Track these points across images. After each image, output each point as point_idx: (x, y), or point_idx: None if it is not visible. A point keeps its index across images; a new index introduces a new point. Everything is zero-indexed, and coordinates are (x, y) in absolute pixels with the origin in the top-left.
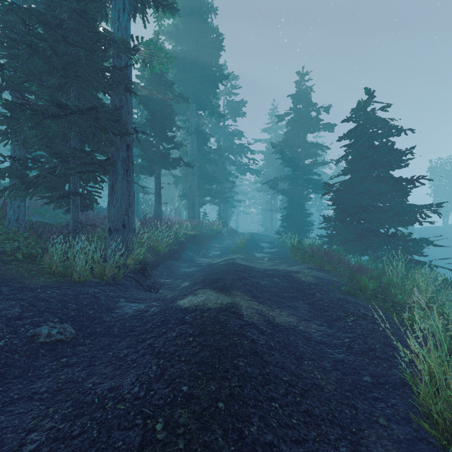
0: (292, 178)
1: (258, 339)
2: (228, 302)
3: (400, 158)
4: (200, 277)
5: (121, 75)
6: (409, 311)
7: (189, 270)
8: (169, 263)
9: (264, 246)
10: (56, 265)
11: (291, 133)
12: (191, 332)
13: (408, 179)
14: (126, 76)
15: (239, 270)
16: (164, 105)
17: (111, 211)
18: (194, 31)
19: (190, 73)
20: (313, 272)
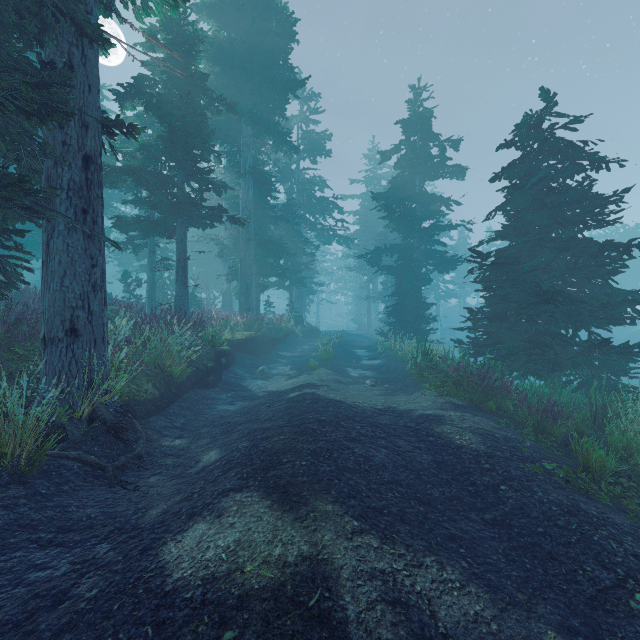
0: (404, 248)
1: None
2: (301, 555)
3: (605, 208)
4: (243, 438)
5: None
6: None
7: (231, 410)
8: (194, 394)
9: (361, 354)
10: None
11: (400, 181)
12: None
13: (621, 245)
14: None
15: (326, 422)
16: (189, 109)
17: (46, 299)
18: (249, 7)
19: (242, 75)
20: (468, 418)
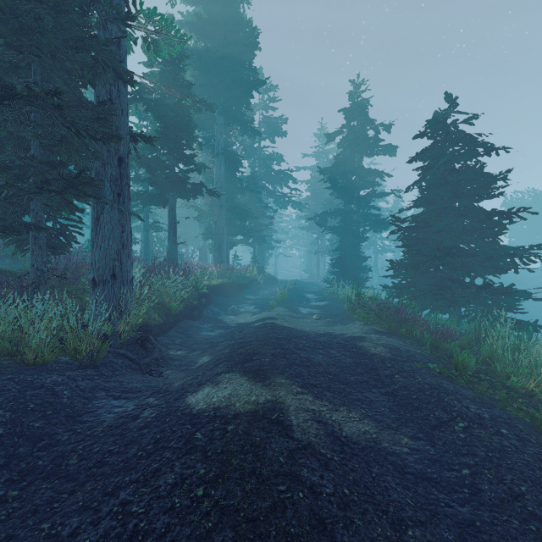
0: (345, 212)
1: (322, 482)
2: (267, 400)
3: (492, 185)
4: (225, 348)
5: (106, 52)
6: (539, 407)
7: (212, 335)
8: (185, 324)
9: (310, 297)
10: (1, 338)
11: (343, 157)
12: (201, 474)
13: (503, 213)
14: (114, 54)
15: (282, 338)
16: (180, 111)
17: (95, 254)
18: (221, 23)
19: (216, 77)
20: (383, 338)
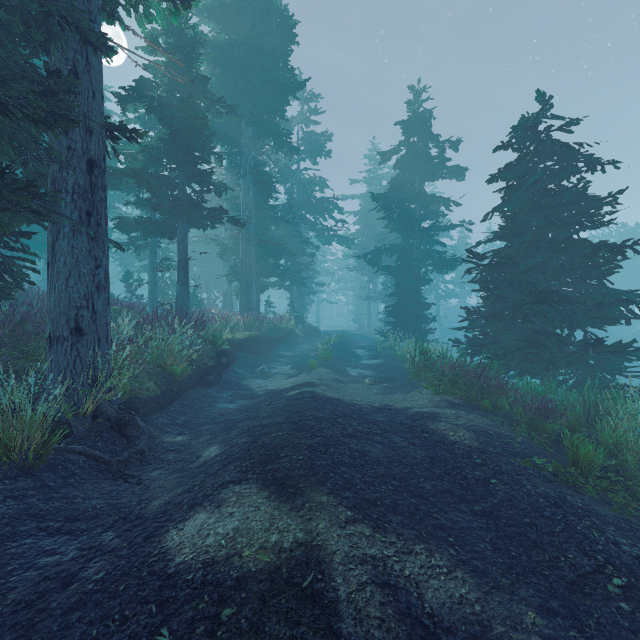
0: (404, 248)
1: None
2: (296, 541)
3: (599, 209)
4: (243, 435)
5: None
6: None
7: (231, 408)
8: (195, 392)
9: (360, 354)
10: None
11: (400, 181)
12: None
13: (615, 246)
14: None
15: (324, 419)
16: (190, 111)
17: (52, 299)
18: (249, 10)
19: (242, 77)
20: (463, 415)
